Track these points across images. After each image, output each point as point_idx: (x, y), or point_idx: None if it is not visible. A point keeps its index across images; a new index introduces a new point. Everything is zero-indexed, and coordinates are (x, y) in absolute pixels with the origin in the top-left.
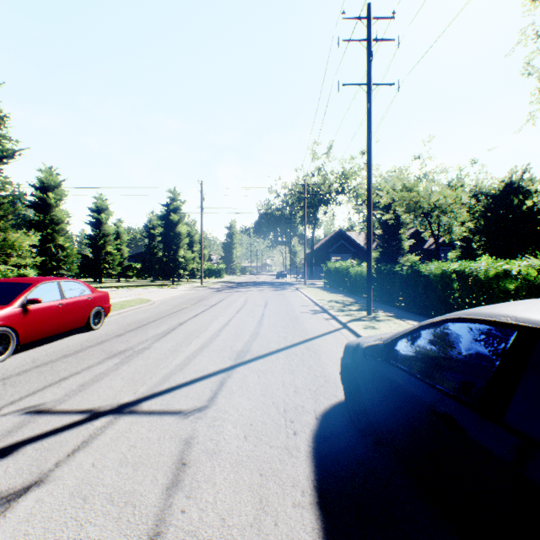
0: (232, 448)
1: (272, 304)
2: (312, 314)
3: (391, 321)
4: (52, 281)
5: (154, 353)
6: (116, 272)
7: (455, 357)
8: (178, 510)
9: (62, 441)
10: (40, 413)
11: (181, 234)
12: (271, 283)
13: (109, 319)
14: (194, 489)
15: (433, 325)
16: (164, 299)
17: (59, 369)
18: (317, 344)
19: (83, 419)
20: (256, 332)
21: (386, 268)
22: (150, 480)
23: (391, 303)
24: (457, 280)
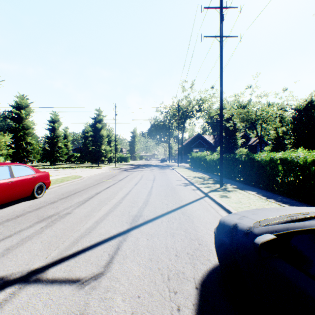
0: None
1: (158, 179)
2: (184, 186)
3: (236, 191)
4: (4, 165)
5: (73, 218)
6: (64, 159)
7: None
8: None
9: None
10: None
11: (103, 135)
12: (157, 165)
13: (50, 190)
14: None
15: None
16: (90, 176)
17: None
18: (189, 210)
19: None
20: (147, 200)
21: (230, 156)
22: None
23: (234, 178)
24: (282, 164)
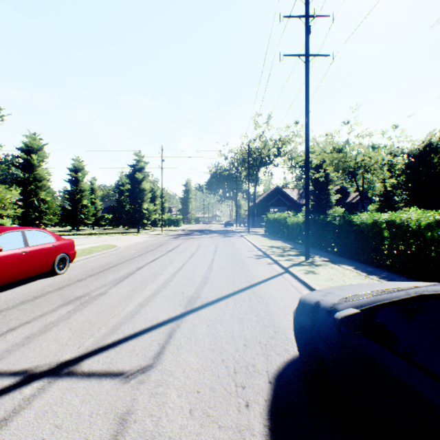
0: (174, 430)
1: (221, 249)
2: (256, 259)
3: (327, 265)
4: (16, 230)
5: (109, 300)
6: (91, 222)
7: None
8: None
9: None
10: None
11: (145, 190)
12: (220, 230)
13: (75, 264)
14: None
15: None
16: (128, 245)
17: (11, 317)
18: (263, 289)
19: (12, 385)
20: (207, 277)
21: (319, 218)
22: None
23: (325, 248)
24: (388, 229)
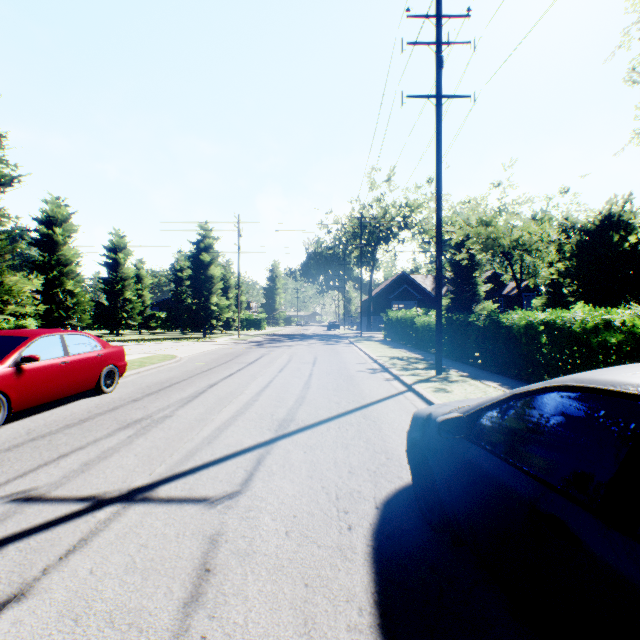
0: (270, 548)
1: (323, 361)
2: (370, 373)
3: (465, 382)
4: (54, 334)
5: (177, 423)
6: (137, 323)
7: (563, 438)
8: (197, 635)
9: (53, 539)
10: (29, 500)
11: (214, 277)
12: (321, 335)
13: (125, 380)
14: (219, 606)
15: (530, 394)
16: (193, 356)
17: (59, 443)
18: (377, 411)
19: (83, 509)
20: (303, 396)
21: (458, 318)
22: (163, 593)
23: (466, 360)
24: (546, 333)
